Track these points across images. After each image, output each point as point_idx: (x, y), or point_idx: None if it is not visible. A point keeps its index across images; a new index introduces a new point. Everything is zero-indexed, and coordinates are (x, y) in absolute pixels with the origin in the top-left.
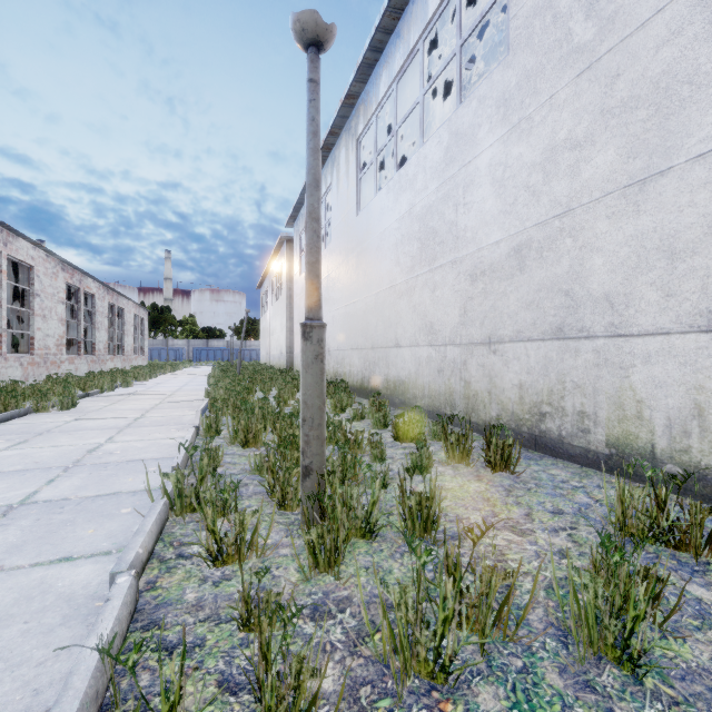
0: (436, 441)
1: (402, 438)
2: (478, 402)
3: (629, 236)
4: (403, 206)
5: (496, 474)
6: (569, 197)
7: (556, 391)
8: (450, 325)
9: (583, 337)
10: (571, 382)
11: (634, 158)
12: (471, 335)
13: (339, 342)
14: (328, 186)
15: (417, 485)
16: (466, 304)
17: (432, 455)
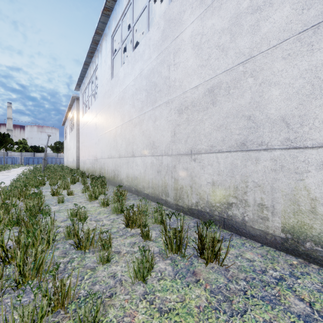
0: (157, 224)
1: (131, 226)
2: (183, 192)
3: (303, 70)
4: (136, 71)
5: (209, 267)
6: (250, 48)
7: (240, 188)
8: (165, 142)
9: (262, 149)
10: (252, 182)
11: (309, 8)
12: (178, 149)
13: (102, 153)
14: (96, 65)
15: (137, 308)
16: (175, 129)
17: (153, 255)
